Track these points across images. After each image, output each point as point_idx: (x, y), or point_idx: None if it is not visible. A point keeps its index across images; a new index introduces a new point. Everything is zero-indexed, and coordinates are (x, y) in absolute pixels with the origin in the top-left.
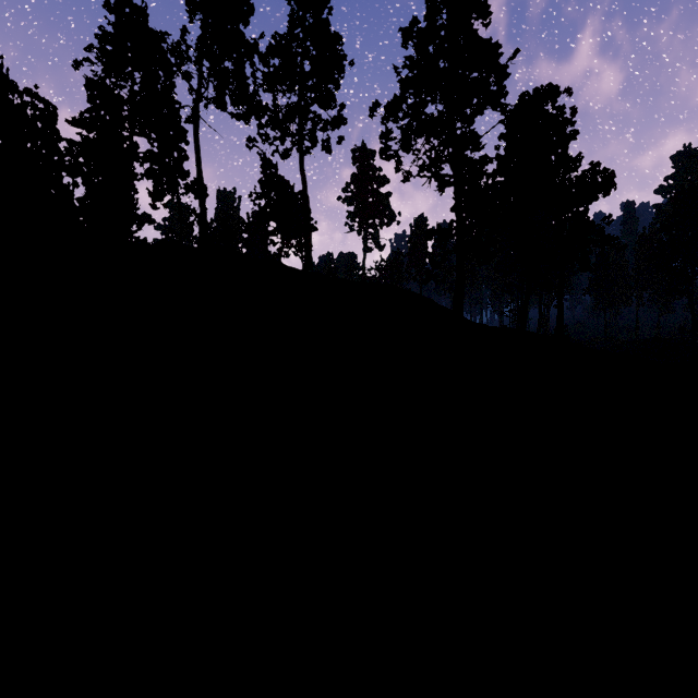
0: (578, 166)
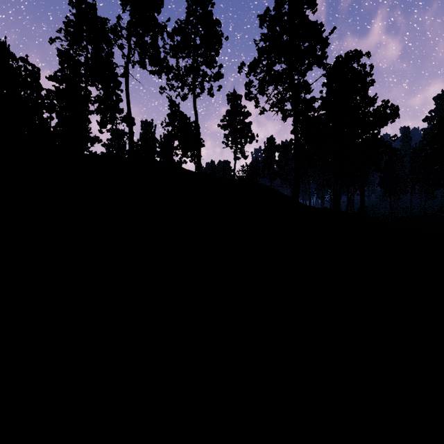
0: (374, 103)
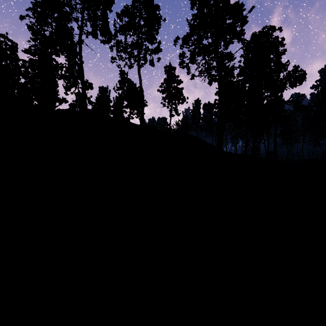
0: None
